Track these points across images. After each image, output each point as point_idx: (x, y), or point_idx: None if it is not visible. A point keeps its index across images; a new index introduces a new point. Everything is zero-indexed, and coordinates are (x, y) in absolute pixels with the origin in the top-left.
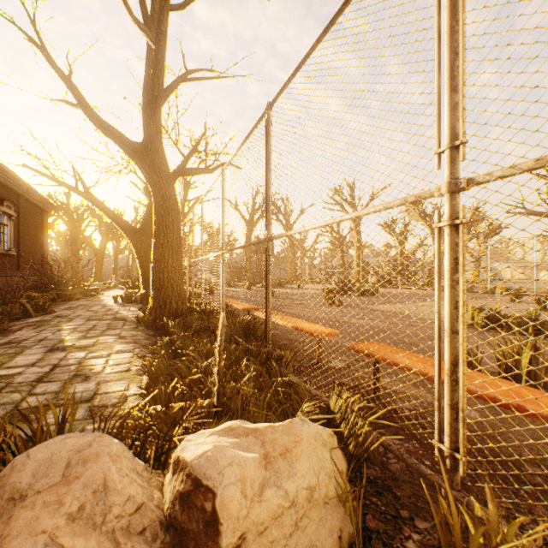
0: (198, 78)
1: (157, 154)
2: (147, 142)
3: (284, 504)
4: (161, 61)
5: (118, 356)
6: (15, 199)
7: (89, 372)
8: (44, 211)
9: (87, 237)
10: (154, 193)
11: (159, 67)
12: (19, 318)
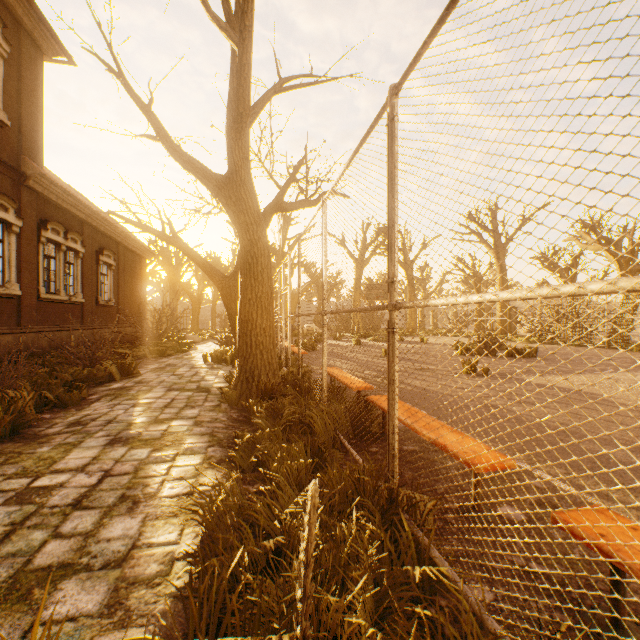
0: (294, 86)
1: (243, 187)
2: (232, 173)
3: None
4: (246, 66)
5: (184, 461)
6: (115, 248)
7: (140, 493)
8: (143, 259)
9: (186, 283)
10: (240, 235)
11: (244, 75)
12: (103, 382)
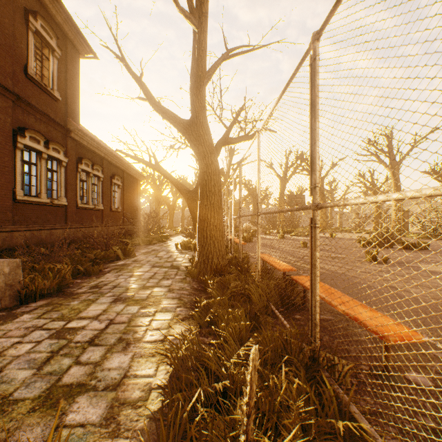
0: (236, 53)
1: (201, 127)
2: (194, 118)
3: None
4: (203, 42)
5: (161, 316)
6: (121, 174)
7: (131, 337)
8: (138, 181)
9: (165, 196)
10: (199, 161)
11: (202, 48)
12: (113, 260)
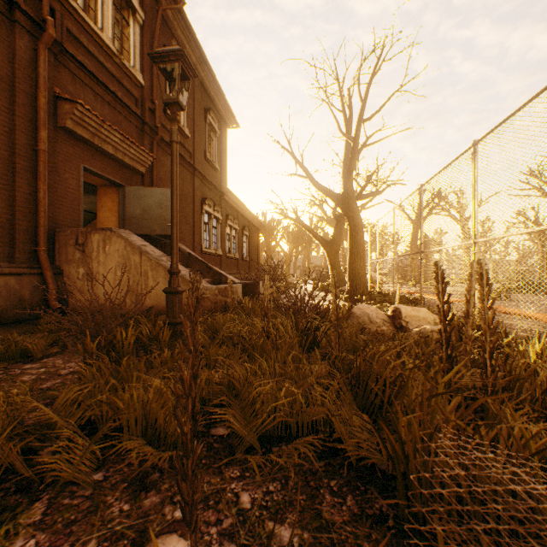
0: (374, 142)
1: (350, 199)
2: (345, 193)
3: (416, 315)
4: (355, 149)
5: None
6: (248, 225)
7: None
8: (258, 230)
9: (275, 245)
10: (349, 222)
11: (354, 152)
12: None
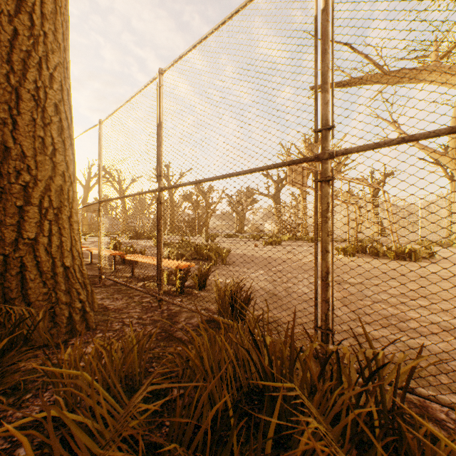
0: None
1: None
2: None
3: None
4: None
5: None
6: None
7: None
8: None
9: None
10: None
11: None
12: None
